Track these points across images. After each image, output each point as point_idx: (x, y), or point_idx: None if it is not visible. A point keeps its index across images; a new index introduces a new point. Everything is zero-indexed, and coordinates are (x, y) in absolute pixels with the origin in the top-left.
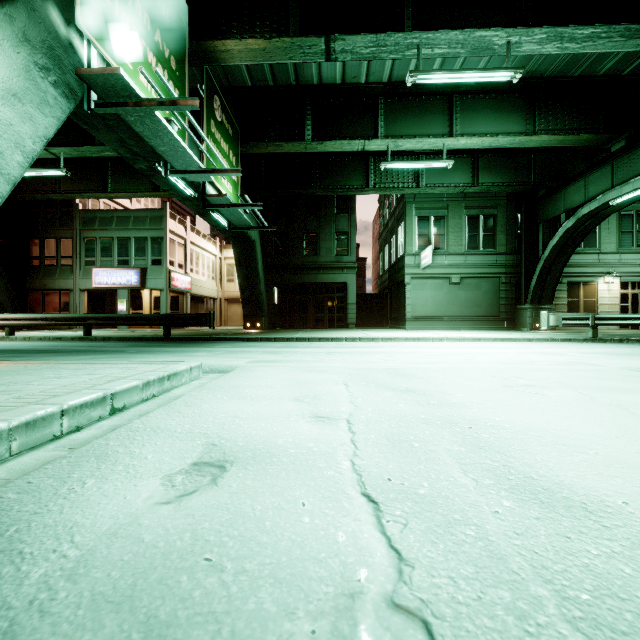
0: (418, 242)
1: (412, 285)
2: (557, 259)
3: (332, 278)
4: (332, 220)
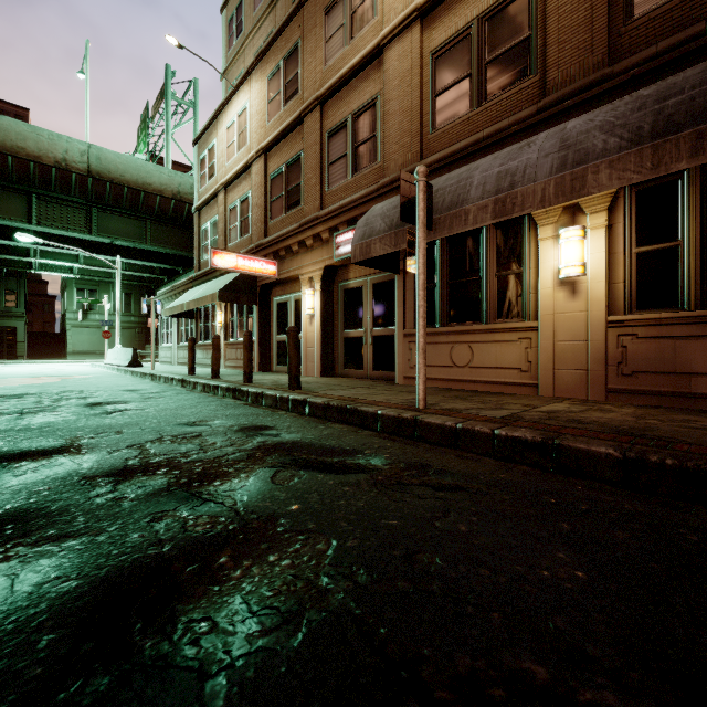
0: (77, 304)
1: (73, 331)
2: None
3: (2, 323)
4: (2, 281)
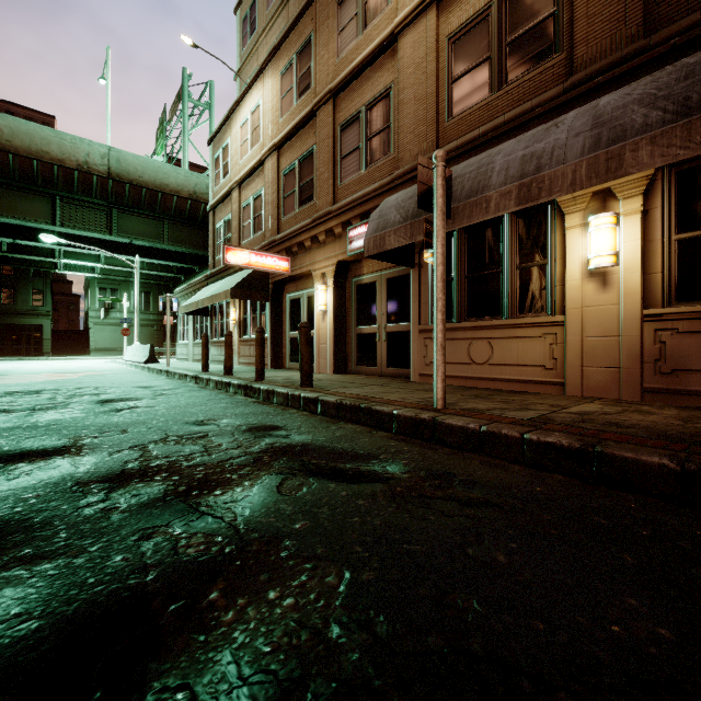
0: (100, 303)
1: (95, 329)
2: None
3: (29, 321)
4: (29, 281)
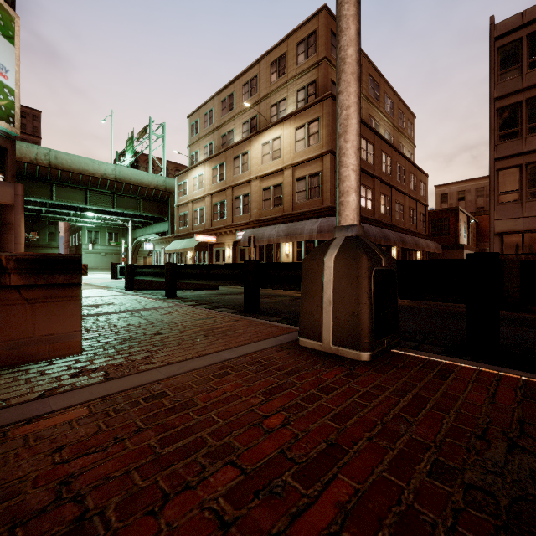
0: (88, 240)
1: (85, 256)
2: (136, 250)
3: (46, 251)
4: (46, 227)
